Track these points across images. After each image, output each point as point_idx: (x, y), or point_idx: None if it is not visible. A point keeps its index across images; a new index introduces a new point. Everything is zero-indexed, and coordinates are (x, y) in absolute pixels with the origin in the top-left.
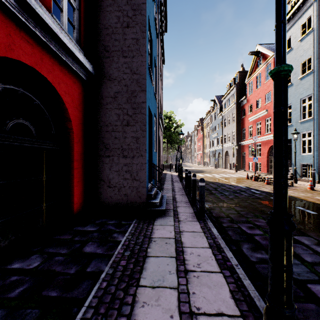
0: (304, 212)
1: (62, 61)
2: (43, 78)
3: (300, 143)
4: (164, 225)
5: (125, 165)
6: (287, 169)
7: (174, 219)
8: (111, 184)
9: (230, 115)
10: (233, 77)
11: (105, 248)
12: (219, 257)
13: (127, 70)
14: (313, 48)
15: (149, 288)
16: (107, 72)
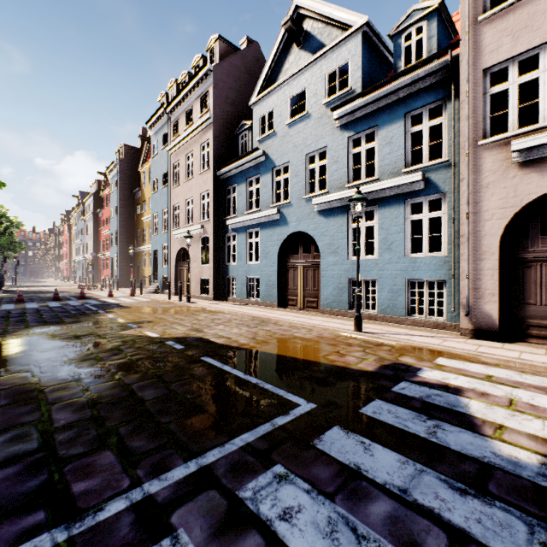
0: (60, 294)
1: None
2: None
3: (116, 261)
4: None
5: None
6: None
7: None
8: None
9: (90, 224)
10: (94, 182)
11: None
12: None
13: None
14: (117, 201)
15: None
16: None
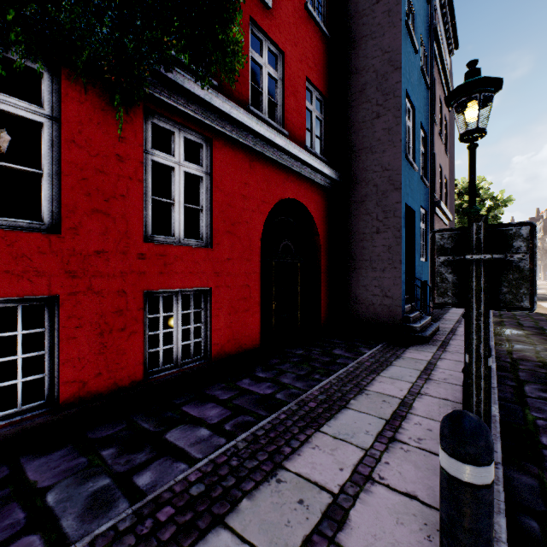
0: None
1: (312, 181)
2: (299, 204)
3: None
4: (421, 351)
5: (374, 279)
6: None
7: (437, 349)
8: (358, 300)
9: None
10: None
11: (351, 354)
12: None
13: (377, 168)
14: None
15: (387, 378)
16: (353, 175)
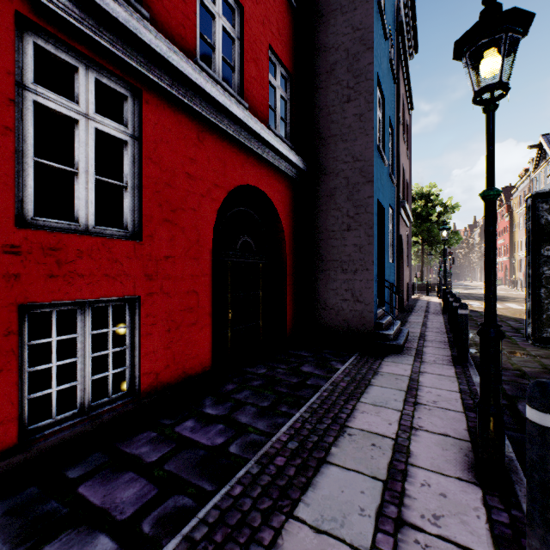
0: None
1: (276, 168)
2: (261, 193)
3: None
4: (398, 362)
5: (345, 282)
6: (494, 283)
7: (414, 359)
8: (327, 305)
9: None
10: None
11: (323, 371)
12: (468, 402)
13: (347, 157)
14: None
15: (369, 404)
16: (321, 165)
